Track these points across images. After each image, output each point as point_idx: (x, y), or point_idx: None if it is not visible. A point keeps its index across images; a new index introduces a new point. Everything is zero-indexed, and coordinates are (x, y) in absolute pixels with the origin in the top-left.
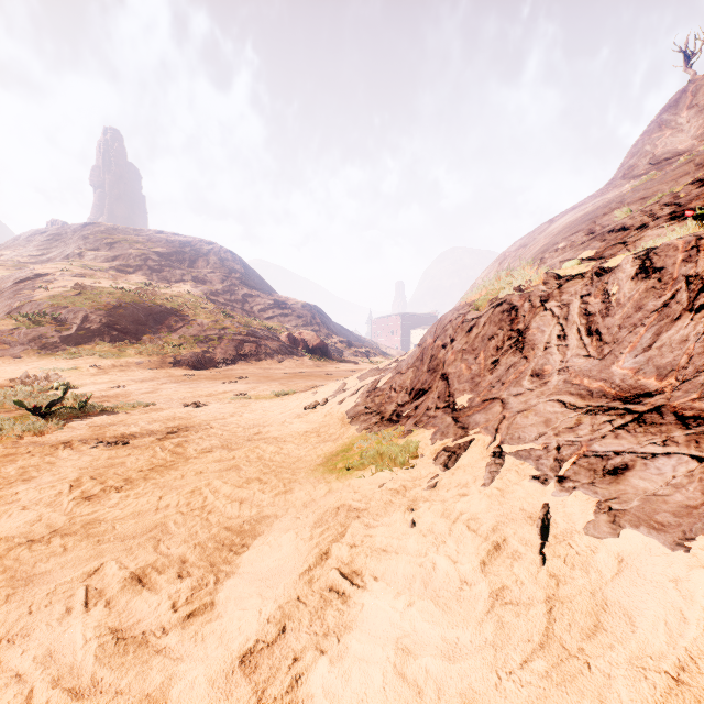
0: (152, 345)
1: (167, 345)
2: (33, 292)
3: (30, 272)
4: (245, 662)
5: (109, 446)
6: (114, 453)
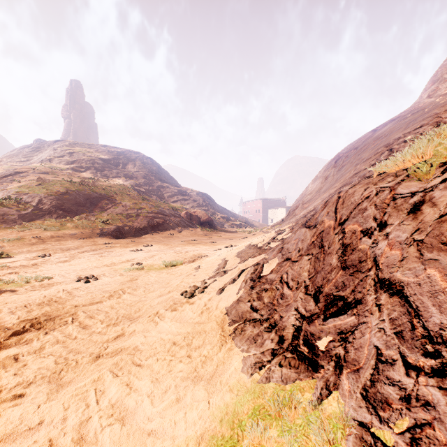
0: (86, 221)
1: (98, 221)
2: (10, 183)
3: (12, 170)
4: None
5: None
6: None
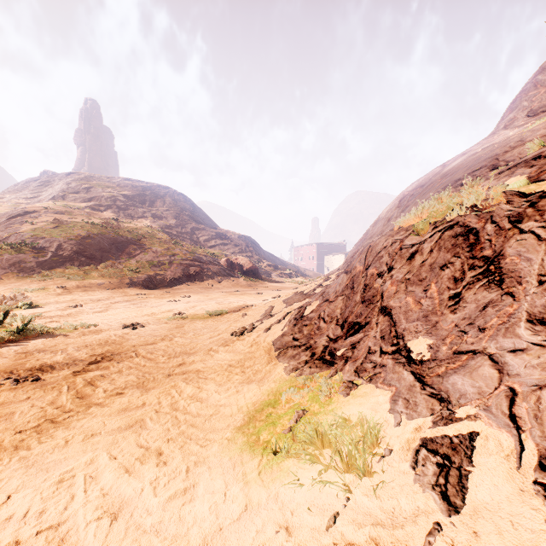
0: (113, 269)
1: (126, 269)
2: (21, 225)
3: (21, 210)
4: None
5: (14, 384)
6: (12, 396)
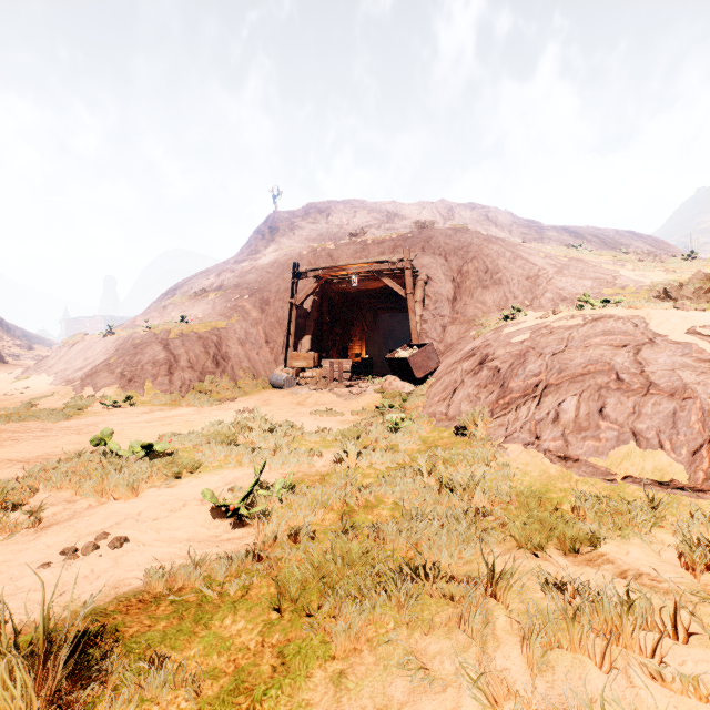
0: None
1: None
2: None
3: None
4: None
5: None
6: None
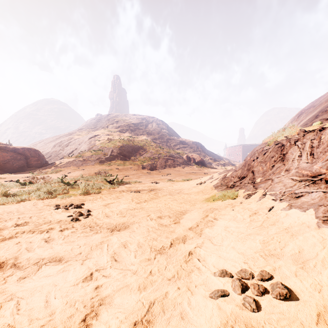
0: (134, 161)
1: (139, 161)
2: (94, 142)
3: (93, 134)
4: (190, 229)
5: (135, 192)
6: (138, 194)
